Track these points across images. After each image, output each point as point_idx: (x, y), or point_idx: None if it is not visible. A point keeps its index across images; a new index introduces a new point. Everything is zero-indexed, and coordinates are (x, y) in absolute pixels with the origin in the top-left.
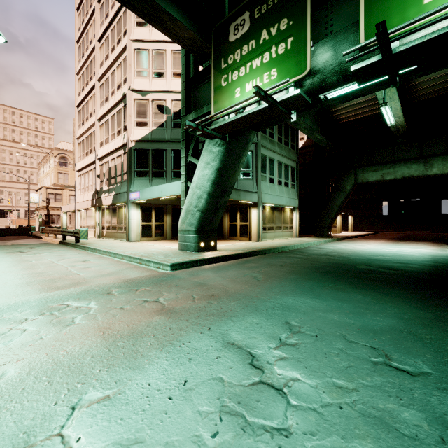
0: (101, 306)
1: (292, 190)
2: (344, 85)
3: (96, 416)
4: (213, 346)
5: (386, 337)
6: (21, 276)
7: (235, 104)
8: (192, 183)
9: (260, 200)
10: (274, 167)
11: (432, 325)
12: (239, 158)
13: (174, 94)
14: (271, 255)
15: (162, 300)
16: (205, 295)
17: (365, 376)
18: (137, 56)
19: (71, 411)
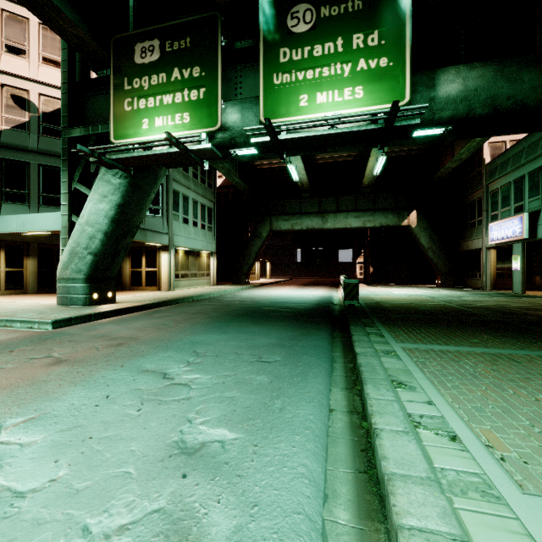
0: None
1: (210, 233)
2: (250, 147)
3: (28, 428)
4: (129, 375)
5: (264, 349)
6: None
7: (144, 142)
8: (80, 217)
9: (172, 243)
10: (188, 206)
11: (294, 338)
12: (146, 195)
13: (44, 87)
14: (185, 304)
15: (57, 355)
16: (111, 344)
17: (243, 368)
18: None
19: None
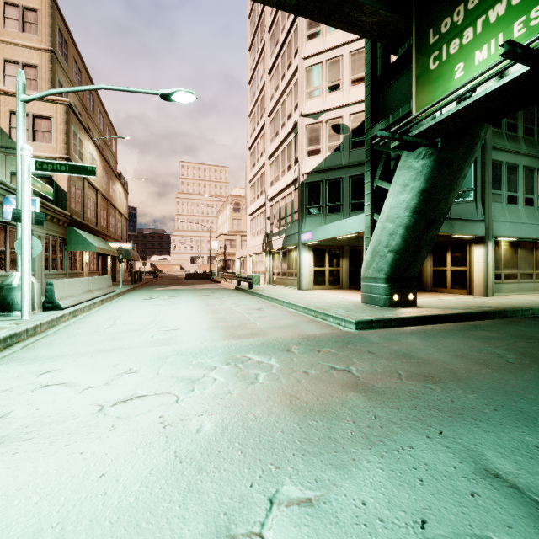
0: (283, 365)
1: None
2: None
3: (299, 527)
4: (458, 469)
5: None
6: (208, 319)
7: (460, 86)
8: (380, 214)
9: (490, 232)
10: (516, 178)
11: None
12: (457, 171)
13: (353, 107)
14: (520, 320)
15: (354, 370)
16: (416, 372)
17: None
18: (309, 74)
19: (269, 505)
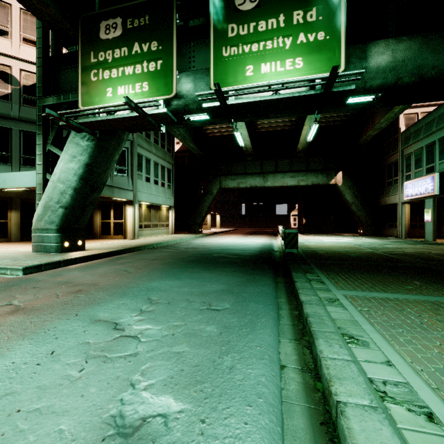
0: None
1: (169, 190)
2: (201, 113)
3: None
4: (81, 325)
5: (213, 295)
6: None
7: (106, 106)
8: (52, 175)
9: (136, 198)
10: (150, 167)
11: (242, 284)
12: (111, 156)
13: (25, 64)
14: (146, 251)
15: (17, 302)
16: (71, 291)
17: (193, 317)
18: None
19: None
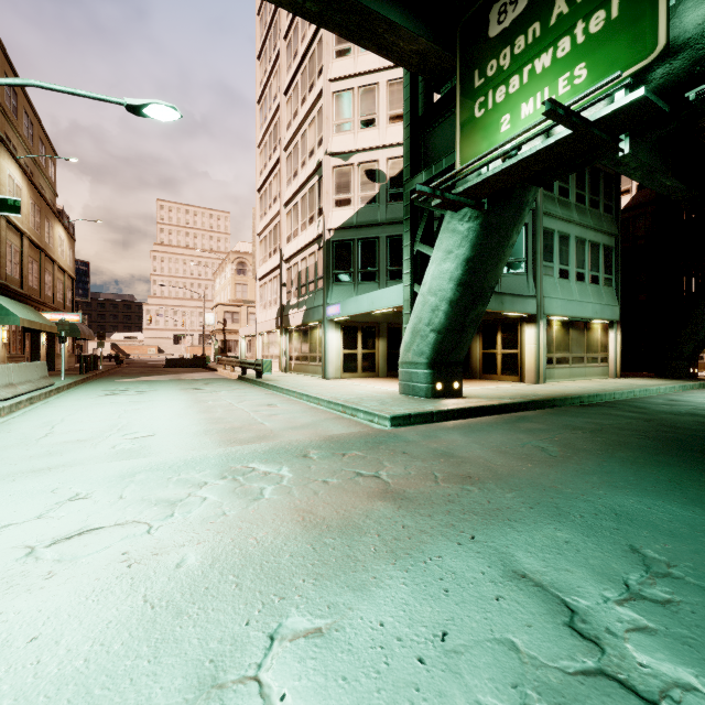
0: (297, 474)
1: (607, 290)
2: None
3: (305, 662)
4: (486, 574)
5: None
6: (197, 421)
7: (504, 142)
8: (421, 286)
9: (542, 310)
10: (568, 250)
11: None
12: (505, 238)
13: (391, 150)
14: (569, 409)
15: (384, 475)
16: (455, 473)
17: None
18: (337, 102)
19: (269, 643)
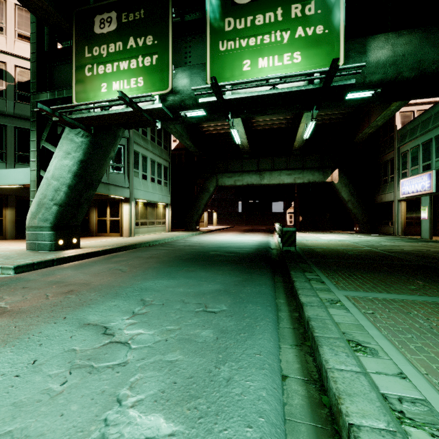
0: None
1: (165, 188)
2: (198, 109)
3: None
4: (68, 330)
5: (210, 296)
6: None
7: (100, 101)
8: (46, 172)
9: (133, 196)
10: (147, 164)
11: (239, 284)
12: (106, 152)
13: (20, 60)
14: (142, 248)
15: (3, 304)
16: (62, 291)
17: (188, 320)
18: None
19: None
